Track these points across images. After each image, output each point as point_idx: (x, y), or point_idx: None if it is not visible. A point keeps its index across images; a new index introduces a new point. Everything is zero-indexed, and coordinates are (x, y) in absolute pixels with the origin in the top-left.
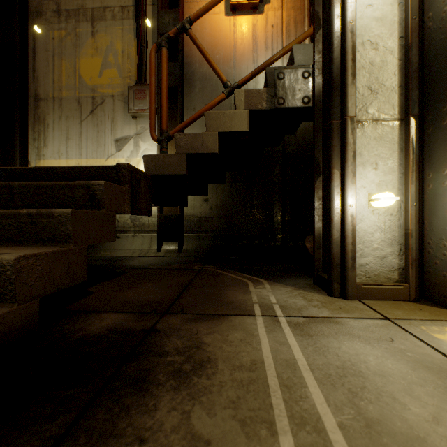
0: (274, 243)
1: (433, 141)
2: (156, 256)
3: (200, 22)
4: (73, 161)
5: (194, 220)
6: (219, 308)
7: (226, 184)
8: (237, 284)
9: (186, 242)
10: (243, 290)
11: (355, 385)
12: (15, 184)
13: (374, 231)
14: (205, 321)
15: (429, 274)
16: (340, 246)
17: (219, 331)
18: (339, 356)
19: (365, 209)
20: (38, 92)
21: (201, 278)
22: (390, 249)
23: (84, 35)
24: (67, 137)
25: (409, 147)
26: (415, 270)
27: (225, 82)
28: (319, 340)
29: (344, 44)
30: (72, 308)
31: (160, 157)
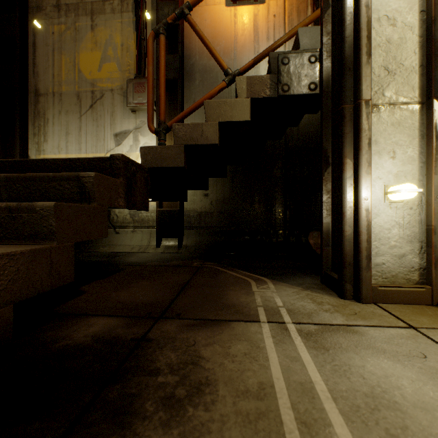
0: (276, 239)
1: None
2: (155, 252)
3: (200, 13)
4: (73, 156)
5: (194, 215)
6: (220, 312)
7: (227, 178)
8: (239, 283)
9: (185, 237)
10: (245, 290)
11: (394, 424)
12: (1, 176)
13: (392, 227)
14: (204, 328)
15: None
16: (353, 243)
17: (220, 341)
18: (365, 379)
19: (381, 203)
20: (38, 87)
21: (200, 276)
22: (410, 247)
23: (83, 29)
24: (67, 132)
25: (432, 133)
26: None
27: (225, 69)
28: (337, 355)
29: (358, 20)
30: (59, 310)
31: (158, 149)
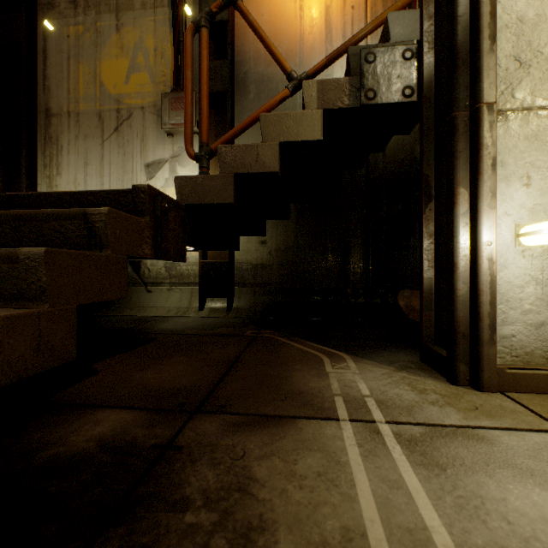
0: (354, 299)
1: None
2: (198, 316)
3: (255, 6)
4: None
5: (248, 268)
6: (281, 403)
7: (290, 220)
8: (307, 361)
9: (236, 297)
10: (316, 370)
11: None
12: None
13: (525, 284)
14: (258, 430)
15: None
16: (469, 306)
17: (281, 452)
18: (512, 524)
19: (510, 250)
20: (49, 106)
21: (255, 350)
22: None
23: (106, 30)
24: (85, 163)
25: None
26: None
27: (289, 72)
28: (460, 479)
29: None
30: (59, 399)
31: (199, 179)
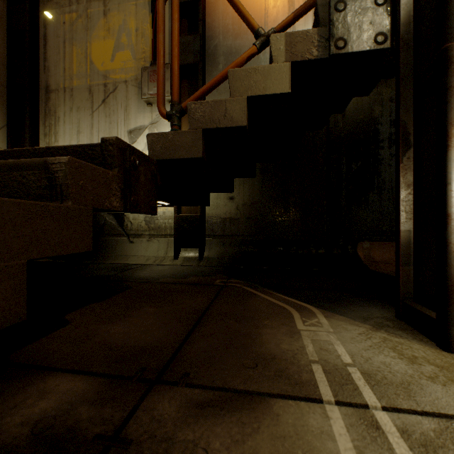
0: (315, 250)
1: None
2: (173, 265)
3: None
4: None
5: (217, 222)
6: (251, 373)
7: (256, 178)
8: (276, 315)
9: (207, 247)
10: (287, 327)
11: None
12: None
13: None
14: (225, 415)
15: None
16: None
17: None
18: None
19: None
20: (48, 83)
21: (223, 301)
22: None
23: (95, 15)
24: (78, 131)
25: None
26: None
27: (256, 29)
28: None
29: None
30: (16, 357)
31: (169, 136)
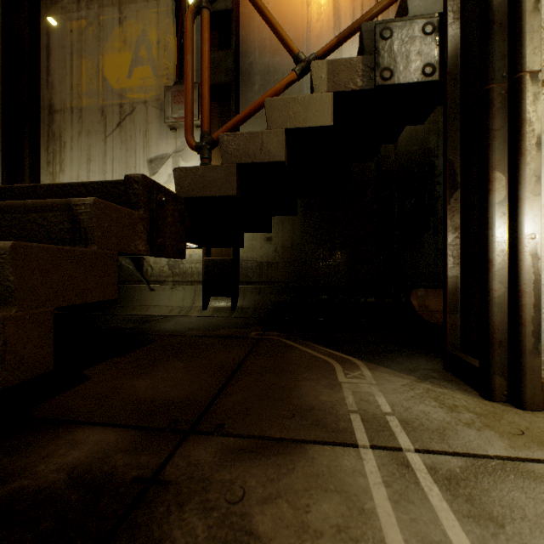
0: (364, 299)
1: None
2: (201, 316)
3: None
4: None
5: (252, 266)
6: (288, 422)
7: (297, 216)
8: (317, 368)
9: (241, 296)
10: (327, 380)
11: None
12: None
13: None
14: (261, 459)
15: None
16: (507, 310)
17: (289, 493)
18: None
19: None
20: (52, 102)
21: (259, 354)
22: None
23: (109, 24)
24: (88, 159)
25: None
26: None
27: (296, 53)
28: (527, 543)
29: None
30: (38, 412)
31: (199, 170)
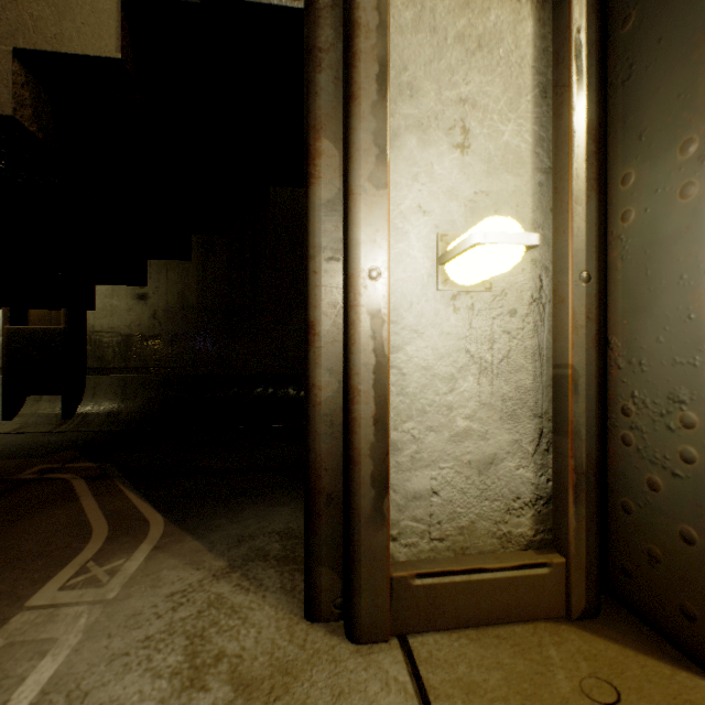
0: (296, 392)
1: (642, 55)
2: None
3: None
4: None
5: (113, 342)
6: None
7: (191, 261)
8: (30, 561)
9: (89, 393)
10: None
11: None
12: None
13: (459, 371)
14: None
15: (627, 515)
16: (342, 428)
17: None
18: None
19: (429, 293)
20: None
21: None
22: (510, 434)
23: None
24: None
25: (569, 72)
26: (589, 509)
27: None
28: None
29: None
30: None
31: None
